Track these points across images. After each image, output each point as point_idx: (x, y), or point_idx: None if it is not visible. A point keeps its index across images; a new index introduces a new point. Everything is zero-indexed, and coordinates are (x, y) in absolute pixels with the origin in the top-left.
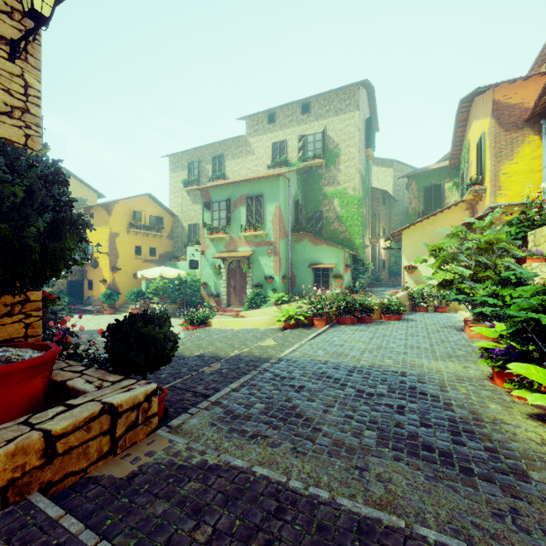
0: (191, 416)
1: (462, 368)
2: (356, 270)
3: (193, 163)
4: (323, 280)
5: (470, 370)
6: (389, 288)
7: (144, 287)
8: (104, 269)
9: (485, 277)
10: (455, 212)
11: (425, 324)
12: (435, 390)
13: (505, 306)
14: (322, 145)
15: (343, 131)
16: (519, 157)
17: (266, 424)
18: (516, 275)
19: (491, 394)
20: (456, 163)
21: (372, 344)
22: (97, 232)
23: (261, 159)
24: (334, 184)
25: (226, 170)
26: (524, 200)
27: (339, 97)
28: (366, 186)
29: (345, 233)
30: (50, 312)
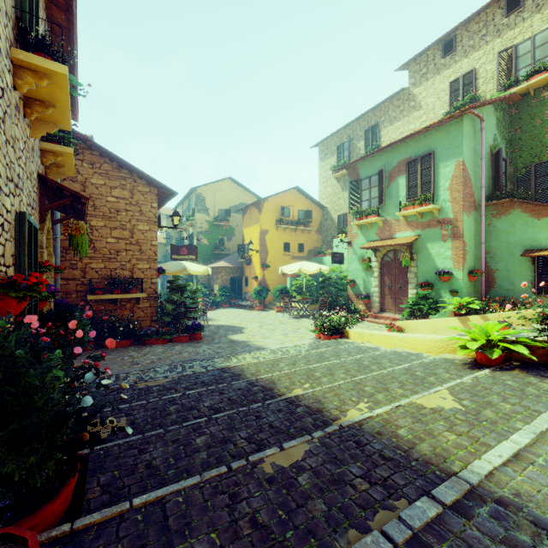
0: None
1: None
2: None
3: (342, 144)
4: None
5: None
6: None
7: (289, 284)
8: (256, 266)
9: None
10: None
11: None
12: None
13: None
14: None
15: None
16: None
17: None
18: None
19: None
20: None
21: None
22: (251, 231)
23: (431, 112)
24: None
25: (381, 141)
26: None
27: None
28: None
29: None
30: (184, 305)
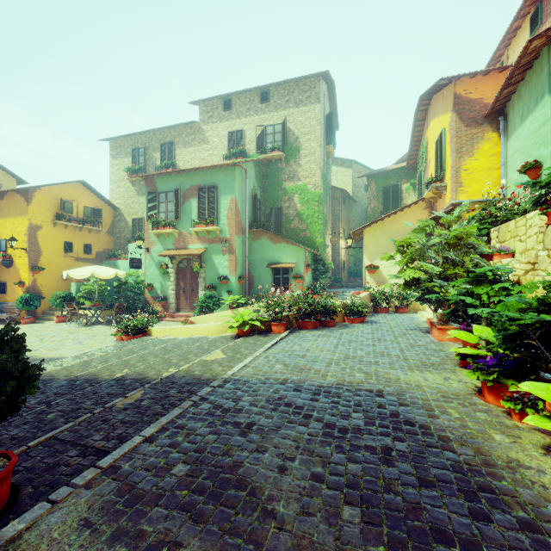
0: (52, 507)
1: (443, 381)
2: (317, 271)
3: (138, 149)
4: (283, 280)
5: (452, 383)
6: (349, 289)
7: (74, 289)
8: (21, 268)
9: (452, 275)
10: (415, 210)
11: (389, 326)
12: (422, 416)
13: (479, 306)
14: (281, 137)
15: (303, 124)
16: (479, 153)
17: (184, 511)
18: (492, 272)
19: (488, 417)
20: (413, 164)
21: (338, 352)
22: (12, 223)
23: (216, 149)
24: (295, 180)
25: (177, 159)
26: (485, 196)
27: (300, 88)
28: (327, 184)
29: (305, 231)
30: None
